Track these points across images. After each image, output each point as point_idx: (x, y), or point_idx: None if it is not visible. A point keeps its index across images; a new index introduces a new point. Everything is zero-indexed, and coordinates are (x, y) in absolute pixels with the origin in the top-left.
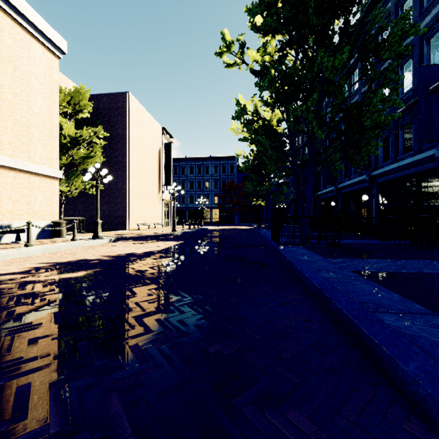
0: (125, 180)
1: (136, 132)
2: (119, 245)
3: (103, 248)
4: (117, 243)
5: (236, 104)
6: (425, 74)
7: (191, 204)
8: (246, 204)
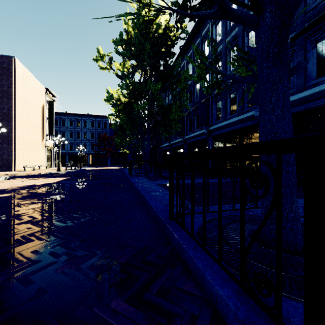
0: (11, 129)
1: (21, 90)
2: (17, 181)
3: (5, 183)
4: (13, 180)
5: (107, 92)
6: (201, 94)
7: (71, 150)
8: (116, 151)
